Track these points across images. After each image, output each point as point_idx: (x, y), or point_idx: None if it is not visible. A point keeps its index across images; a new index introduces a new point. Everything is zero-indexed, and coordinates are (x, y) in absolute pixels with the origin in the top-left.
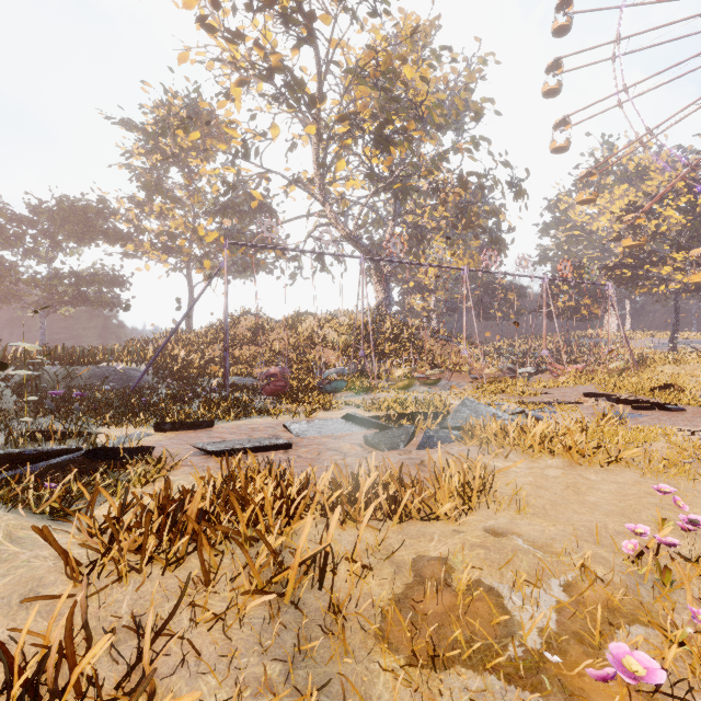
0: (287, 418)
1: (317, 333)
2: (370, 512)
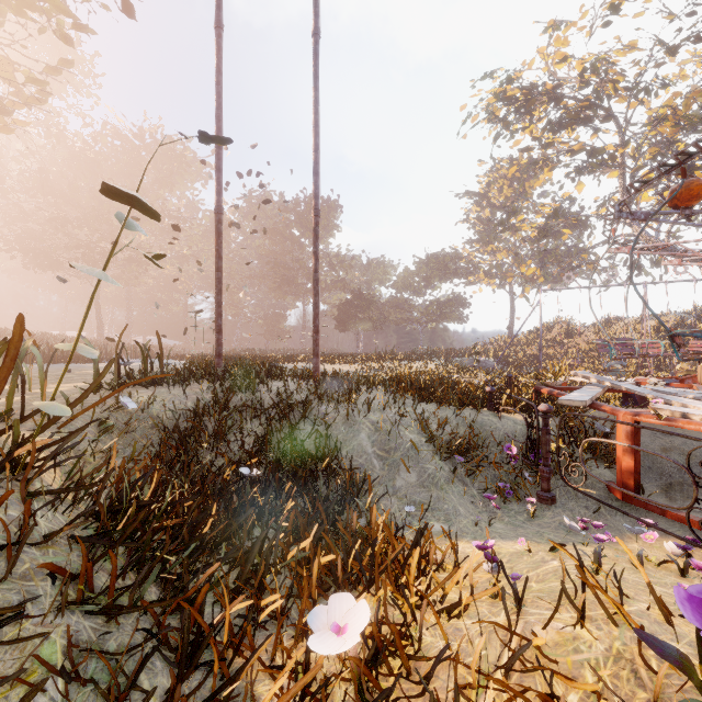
0: None
1: (619, 336)
2: None
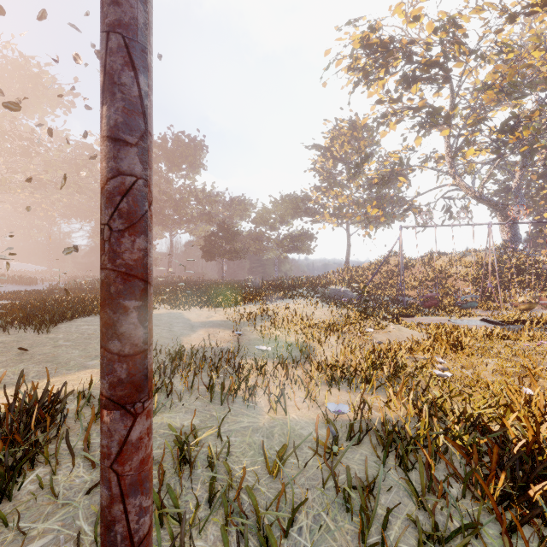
0: (447, 318)
1: (449, 269)
2: (497, 331)
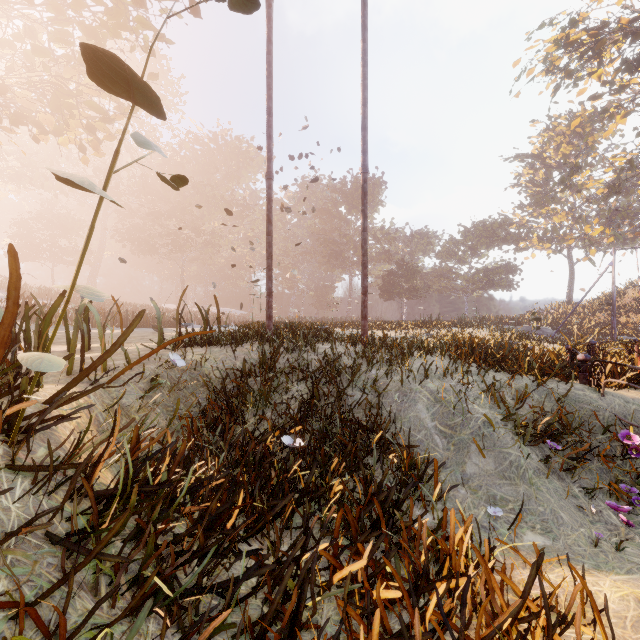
0: None
1: None
2: None
